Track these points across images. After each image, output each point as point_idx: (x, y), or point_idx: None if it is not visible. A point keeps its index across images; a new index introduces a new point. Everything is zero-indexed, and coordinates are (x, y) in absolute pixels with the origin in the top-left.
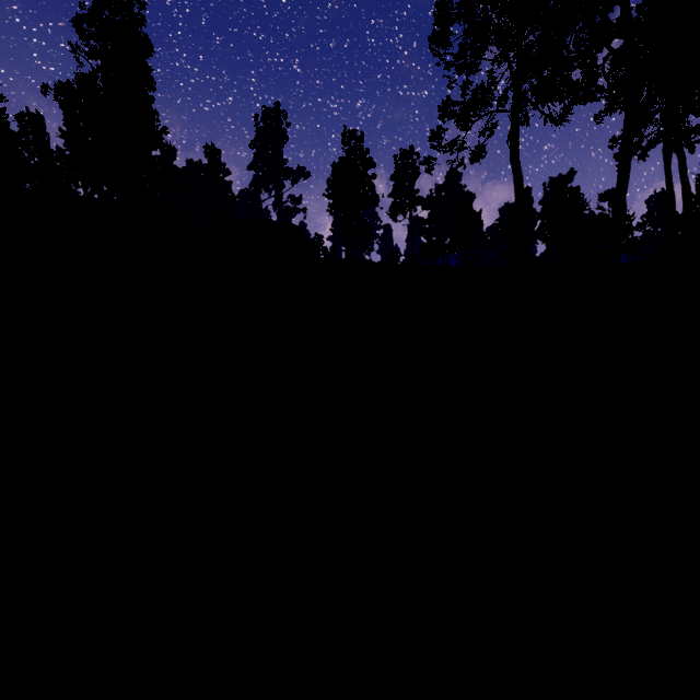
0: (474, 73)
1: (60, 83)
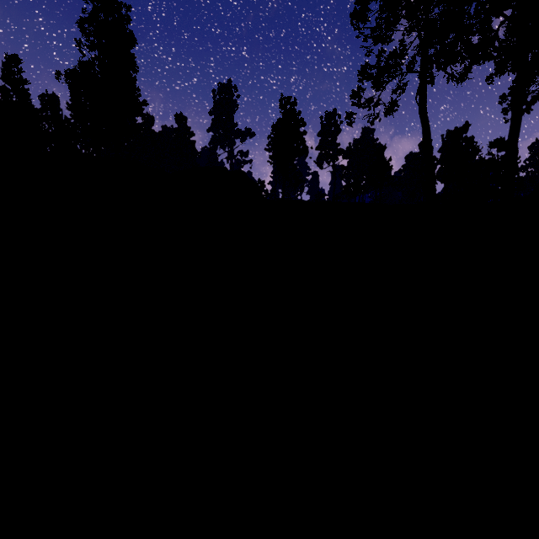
0: (387, 43)
1: (69, 70)
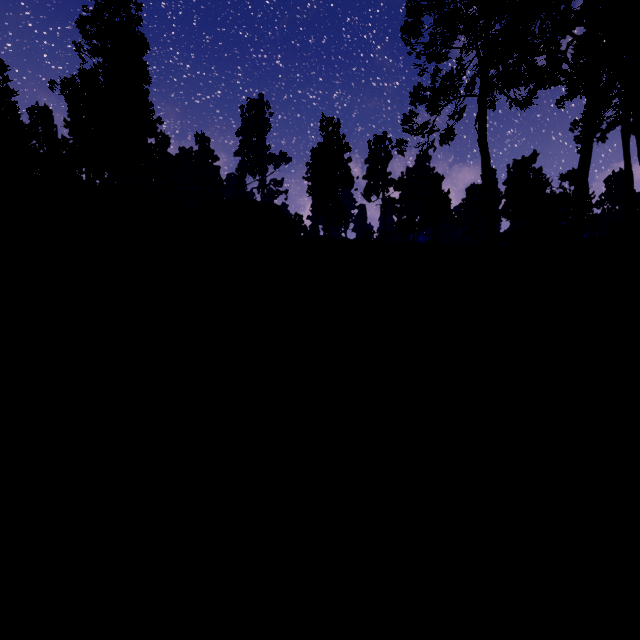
0: (443, 61)
1: (66, 79)
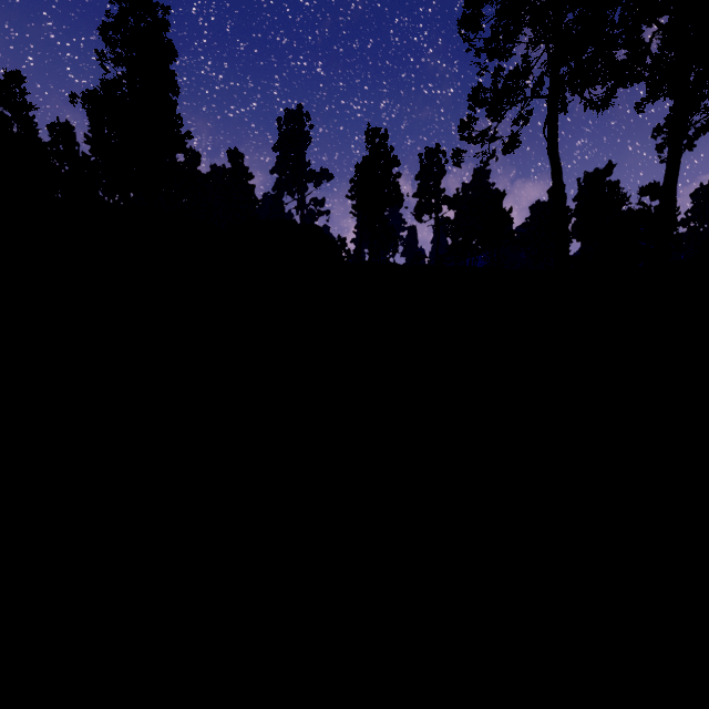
0: (506, 59)
1: (88, 91)
